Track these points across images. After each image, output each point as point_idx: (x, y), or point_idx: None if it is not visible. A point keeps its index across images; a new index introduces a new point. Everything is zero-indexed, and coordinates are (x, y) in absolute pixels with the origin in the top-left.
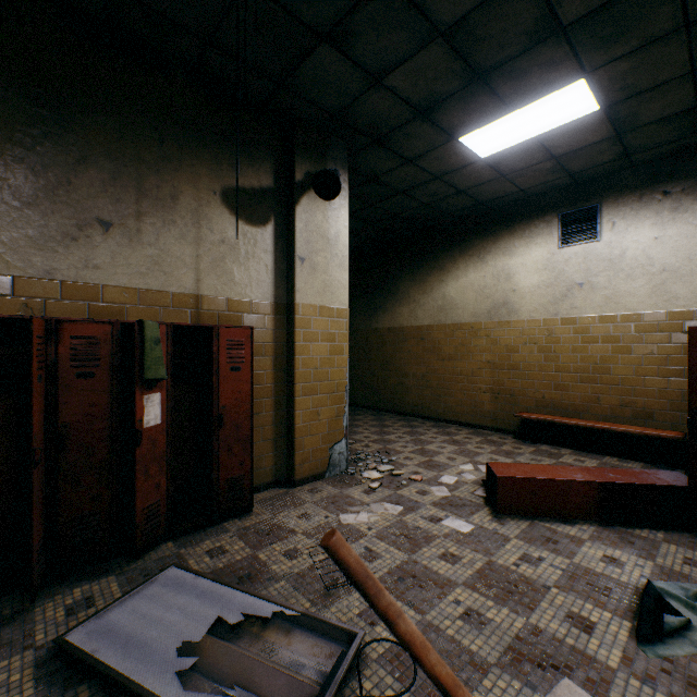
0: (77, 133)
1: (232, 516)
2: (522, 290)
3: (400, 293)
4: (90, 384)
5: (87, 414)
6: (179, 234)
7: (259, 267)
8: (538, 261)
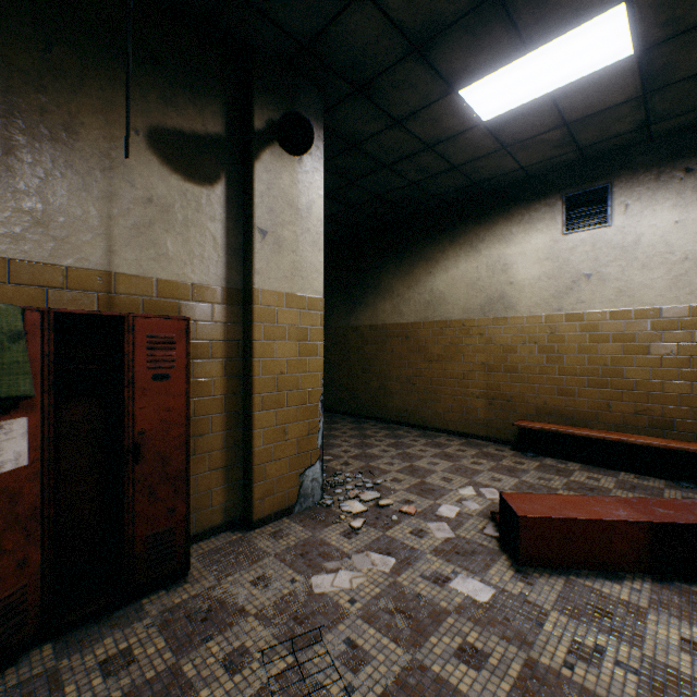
0: None
1: (157, 587)
2: (520, 282)
3: (382, 287)
4: None
5: None
6: (78, 184)
7: (204, 239)
8: (539, 250)
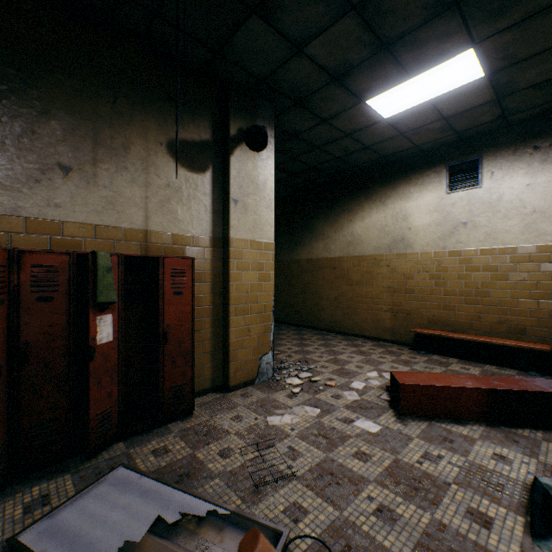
0: (40, 89)
1: (175, 419)
2: (416, 228)
3: (316, 231)
4: (49, 307)
5: (46, 333)
6: (130, 178)
7: (199, 207)
8: (430, 205)
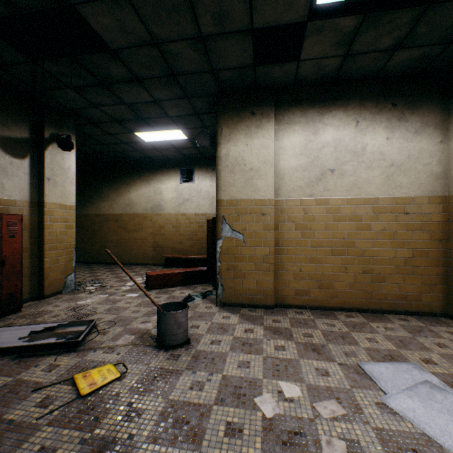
0: None
1: (10, 314)
2: (166, 199)
3: (103, 194)
4: None
5: None
6: None
7: (21, 181)
8: (173, 188)
